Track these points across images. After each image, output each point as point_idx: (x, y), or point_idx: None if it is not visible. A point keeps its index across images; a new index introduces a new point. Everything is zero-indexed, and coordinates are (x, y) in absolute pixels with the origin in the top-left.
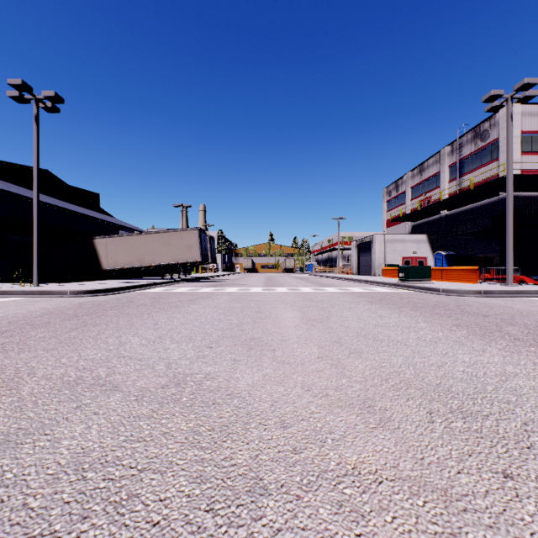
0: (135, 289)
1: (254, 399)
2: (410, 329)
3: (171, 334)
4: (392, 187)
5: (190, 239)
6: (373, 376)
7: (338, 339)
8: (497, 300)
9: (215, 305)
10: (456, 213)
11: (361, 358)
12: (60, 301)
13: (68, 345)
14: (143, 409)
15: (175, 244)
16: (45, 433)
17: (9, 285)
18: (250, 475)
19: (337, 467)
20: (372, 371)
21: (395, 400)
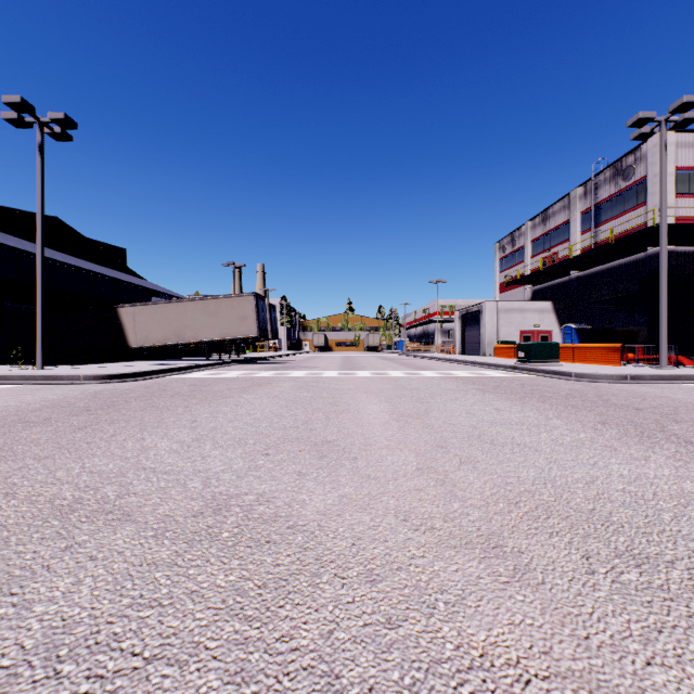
0: (171, 373)
1: (326, 535)
2: (540, 427)
3: (213, 436)
4: (506, 240)
5: (244, 307)
6: (497, 497)
7: (442, 442)
8: (649, 388)
9: (275, 395)
10: (590, 275)
11: (476, 470)
12: (69, 389)
13: (70, 451)
14: (163, 552)
15: (224, 314)
16: (11, 592)
17: (5, 368)
18: (319, 668)
19: (456, 654)
20: (495, 491)
21: (533, 536)
